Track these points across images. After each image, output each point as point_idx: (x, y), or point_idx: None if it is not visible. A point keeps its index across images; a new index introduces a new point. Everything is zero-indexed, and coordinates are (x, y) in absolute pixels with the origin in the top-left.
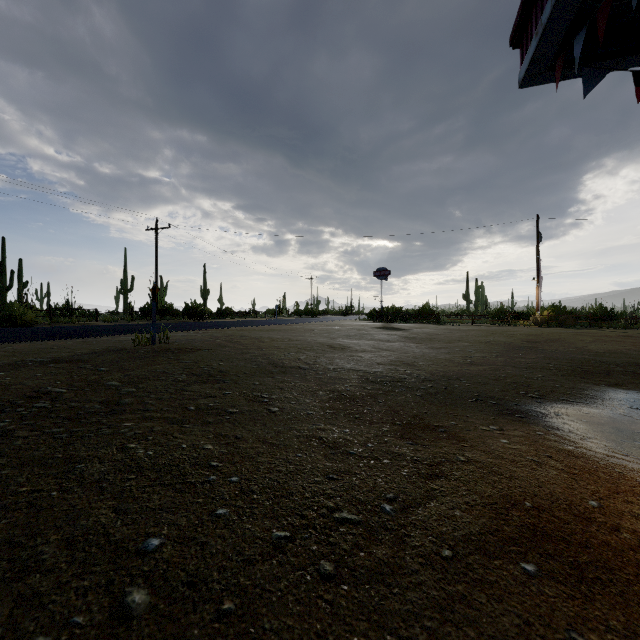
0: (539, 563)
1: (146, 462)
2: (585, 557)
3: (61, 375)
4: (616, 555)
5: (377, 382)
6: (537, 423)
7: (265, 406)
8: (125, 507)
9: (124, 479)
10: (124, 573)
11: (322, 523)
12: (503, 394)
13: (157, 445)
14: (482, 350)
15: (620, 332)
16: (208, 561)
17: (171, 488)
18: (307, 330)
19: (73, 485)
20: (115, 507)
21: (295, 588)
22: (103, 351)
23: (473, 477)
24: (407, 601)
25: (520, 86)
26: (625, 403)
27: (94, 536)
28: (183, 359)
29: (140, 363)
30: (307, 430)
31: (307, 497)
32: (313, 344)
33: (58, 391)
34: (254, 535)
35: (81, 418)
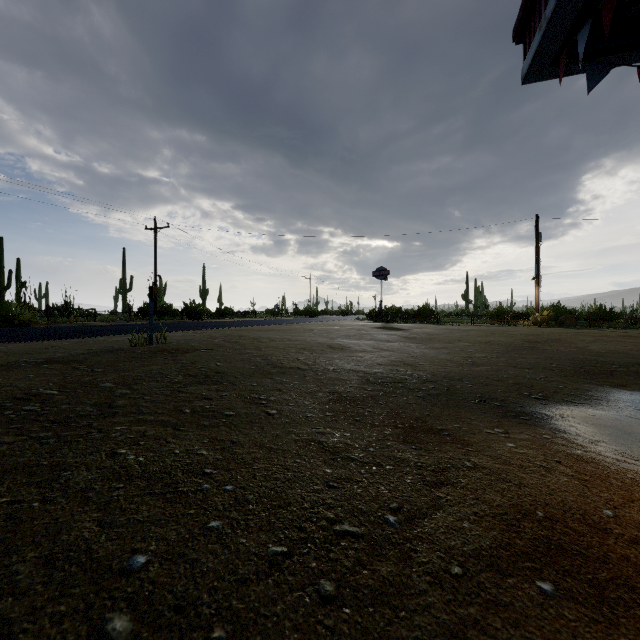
0: (556, 581)
1: (136, 469)
2: (604, 574)
3: (54, 376)
4: (637, 571)
5: (378, 383)
6: (543, 426)
7: (263, 408)
8: (111, 520)
9: (112, 488)
10: (105, 596)
11: (322, 537)
12: (506, 395)
13: (149, 451)
14: (483, 350)
15: (620, 332)
16: (198, 581)
17: (161, 498)
18: (306, 330)
19: (57, 495)
20: (100, 520)
21: (292, 612)
22: (99, 351)
23: (481, 485)
24: (415, 627)
25: (523, 82)
26: (631, 404)
27: (75, 553)
28: (180, 359)
29: (136, 364)
30: (306, 434)
31: (306, 507)
32: (312, 344)
33: (49, 393)
34: (249, 551)
35: (71, 421)
